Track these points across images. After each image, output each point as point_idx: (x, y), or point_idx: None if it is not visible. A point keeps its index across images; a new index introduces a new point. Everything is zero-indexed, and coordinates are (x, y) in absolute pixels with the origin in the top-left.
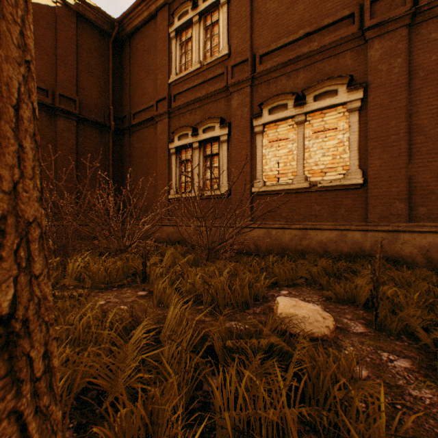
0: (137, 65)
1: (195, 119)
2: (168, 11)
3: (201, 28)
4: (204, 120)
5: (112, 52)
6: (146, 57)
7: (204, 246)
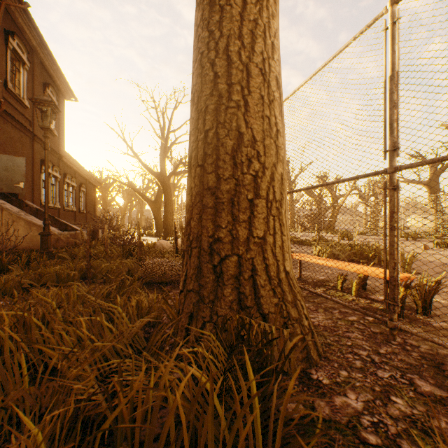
0: None
1: None
2: None
3: None
4: None
5: None
6: None
7: None
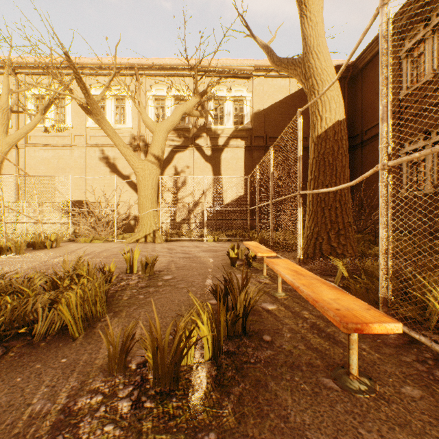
0: (368, 91)
1: (427, 123)
2: (398, 38)
3: (434, 39)
4: (436, 124)
5: (346, 89)
6: (376, 82)
7: (425, 231)
